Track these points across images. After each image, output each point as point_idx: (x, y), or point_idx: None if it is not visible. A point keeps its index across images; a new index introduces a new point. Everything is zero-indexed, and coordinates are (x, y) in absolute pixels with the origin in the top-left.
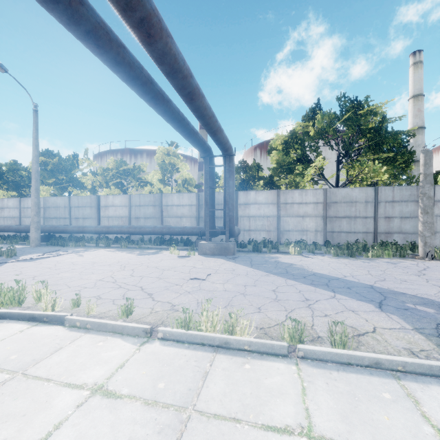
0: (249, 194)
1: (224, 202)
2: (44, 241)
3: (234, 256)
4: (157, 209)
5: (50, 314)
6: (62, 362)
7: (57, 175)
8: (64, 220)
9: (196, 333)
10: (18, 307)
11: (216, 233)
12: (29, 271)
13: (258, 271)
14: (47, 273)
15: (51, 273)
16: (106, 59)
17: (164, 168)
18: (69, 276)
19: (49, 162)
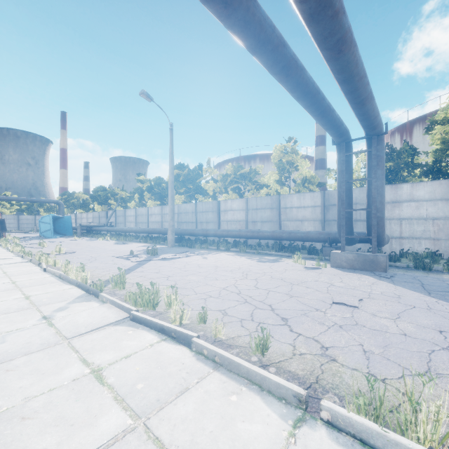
0: (401, 189)
1: (368, 199)
2: (177, 242)
3: (388, 274)
4: (274, 212)
5: (177, 330)
6: (188, 420)
7: (186, 185)
8: (191, 224)
9: (408, 445)
10: (152, 311)
11: (354, 240)
12: (165, 270)
13: (448, 304)
14: (178, 274)
15: (181, 274)
16: (233, 22)
17: (281, 168)
18: (196, 280)
19: (181, 174)
